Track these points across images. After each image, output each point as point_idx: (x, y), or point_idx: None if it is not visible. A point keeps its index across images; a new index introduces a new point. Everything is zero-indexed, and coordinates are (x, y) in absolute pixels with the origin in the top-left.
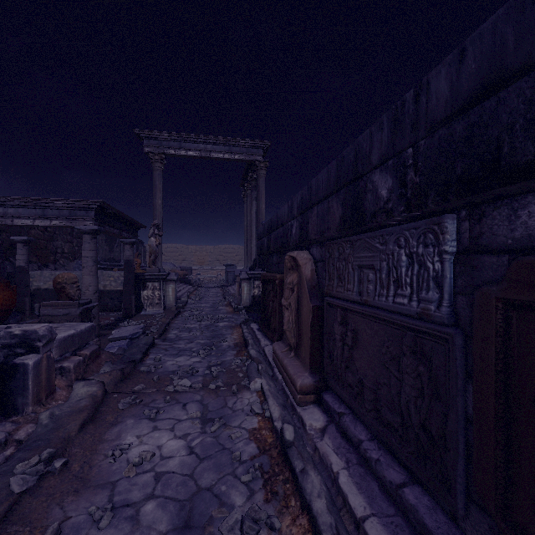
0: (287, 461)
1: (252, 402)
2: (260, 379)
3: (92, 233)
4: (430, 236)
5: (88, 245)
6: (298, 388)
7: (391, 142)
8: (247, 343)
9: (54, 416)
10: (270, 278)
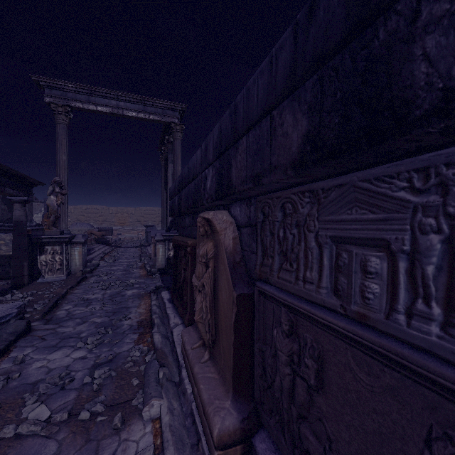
0: None
1: (140, 453)
2: (158, 399)
3: None
4: None
5: None
6: (214, 439)
7: None
8: (153, 323)
9: None
10: (181, 244)
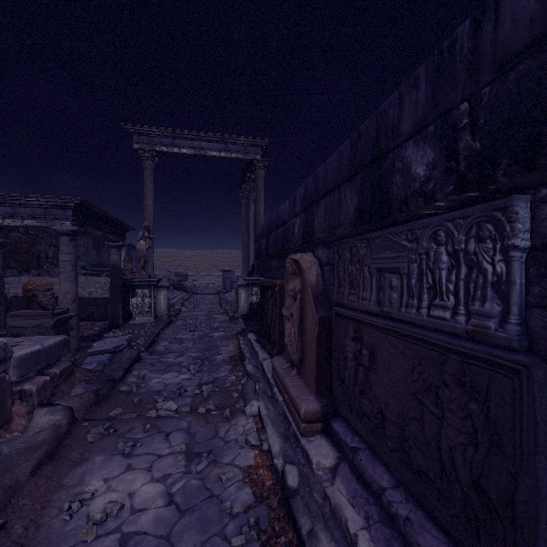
0: (290, 516)
1: (247, 430)
2: (257, 401)
3: (70, 234)
4: (489, 227)
5: (65, 247)
6: (302, 415)
7: (432, 100)
8: (244, 356)
9: (2, 456)
10: (269, 285)
